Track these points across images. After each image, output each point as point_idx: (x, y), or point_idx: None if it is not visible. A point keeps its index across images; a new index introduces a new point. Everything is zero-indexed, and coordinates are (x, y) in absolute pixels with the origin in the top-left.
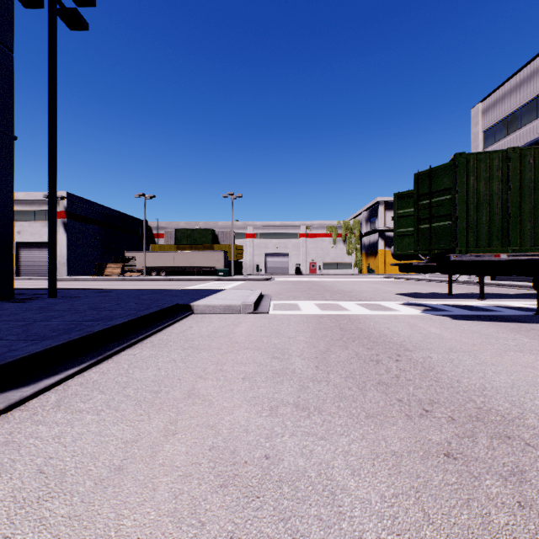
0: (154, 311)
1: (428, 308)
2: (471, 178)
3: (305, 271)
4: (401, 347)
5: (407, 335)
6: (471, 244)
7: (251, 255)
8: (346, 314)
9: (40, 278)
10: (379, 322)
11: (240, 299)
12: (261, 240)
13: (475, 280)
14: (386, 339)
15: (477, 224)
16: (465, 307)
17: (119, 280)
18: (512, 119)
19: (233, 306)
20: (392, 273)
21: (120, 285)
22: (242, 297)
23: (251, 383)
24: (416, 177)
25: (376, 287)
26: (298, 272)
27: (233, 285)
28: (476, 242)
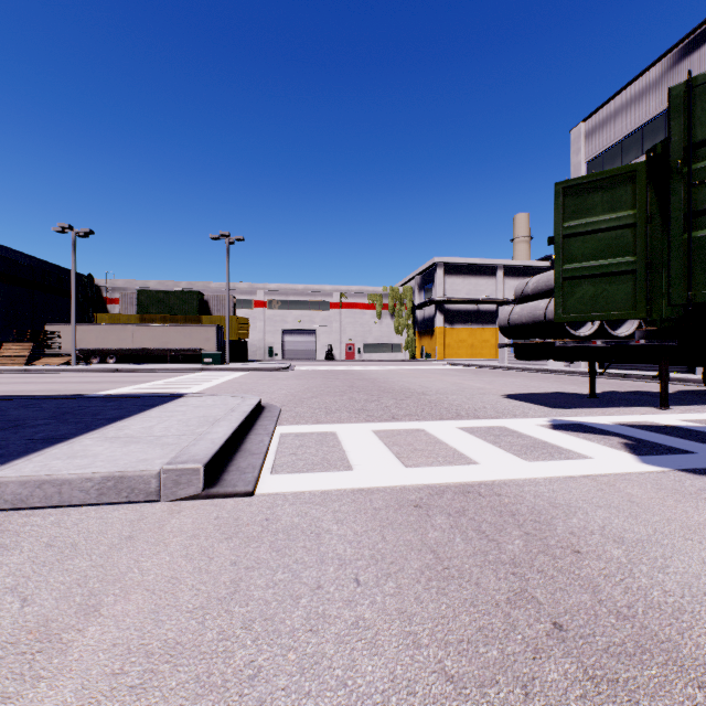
0: None
1: (627, 442)
2: None
3: (339, 356)
4: None
5: None
6: None
7: (261, 332)
8: (480, 483)
9: None
10: (624, 535)
11: (182, 437)
12: (276, 311)
13: (576, 368)
14: None
15: None
16: (687, 435)
17: (15, 373)
18: (629, 143)
19: (133, 477)
20: (452, 358)
21: None
22: (196, 428)
23: None
24: (680, 94)
25: (456, 382)
26: (329, 357)
27: (221, 380)
28: None
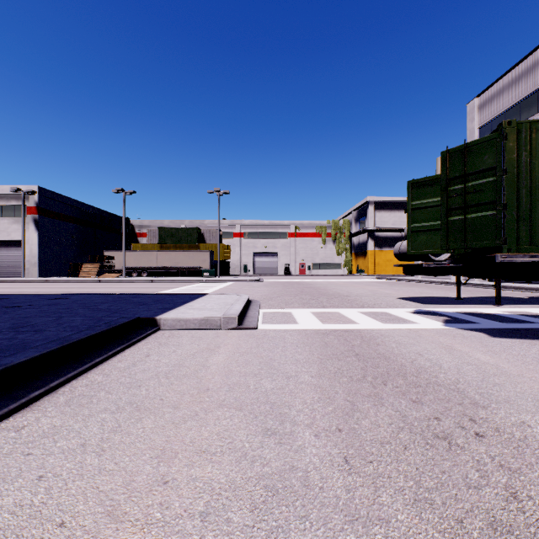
0: (97, 332)
1: (448, 319)
2: (523, 154)
3: (294, 271)
4: (462, 397)
5: (454, 368)
6: (523, 241)
7: (239, 255)
8: (355, 329)
9: (4, 279)
10: (402, 342)
11: (222, 309)
12: (249, 239)
13: (471, 281)
14: (431, 378)
15: (530, 214)
16: (489, 317)
17: (94, 282)
18: (511, 114)
19: (212, 319)
20: (381, 273)
21: (92, 287)
22: (225, 306)
23: (218, 538)
24: (444, 156)
25: (373, 290)
26: (287, 272)
27: (218, 287)
28: (529, 238)
